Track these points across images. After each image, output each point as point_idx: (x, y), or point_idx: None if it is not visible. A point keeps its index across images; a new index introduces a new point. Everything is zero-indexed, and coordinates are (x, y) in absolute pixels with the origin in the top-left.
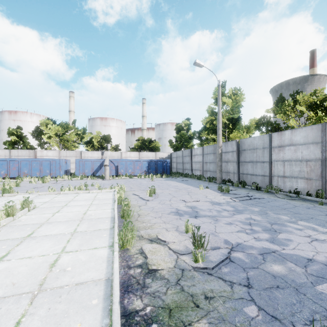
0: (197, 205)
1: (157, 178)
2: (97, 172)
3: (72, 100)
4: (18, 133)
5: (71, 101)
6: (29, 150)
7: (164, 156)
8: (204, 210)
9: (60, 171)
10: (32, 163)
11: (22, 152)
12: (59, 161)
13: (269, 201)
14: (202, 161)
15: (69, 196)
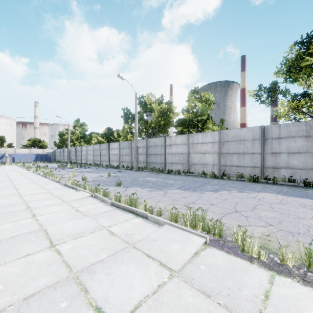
0: None
1: (41, 163)
2: None
3: None
4: None
5: None
6: None
7: (50, 151)
8: None
9: None
10: None
11: None
12: None
13: None
14: (67, 155)
15: None
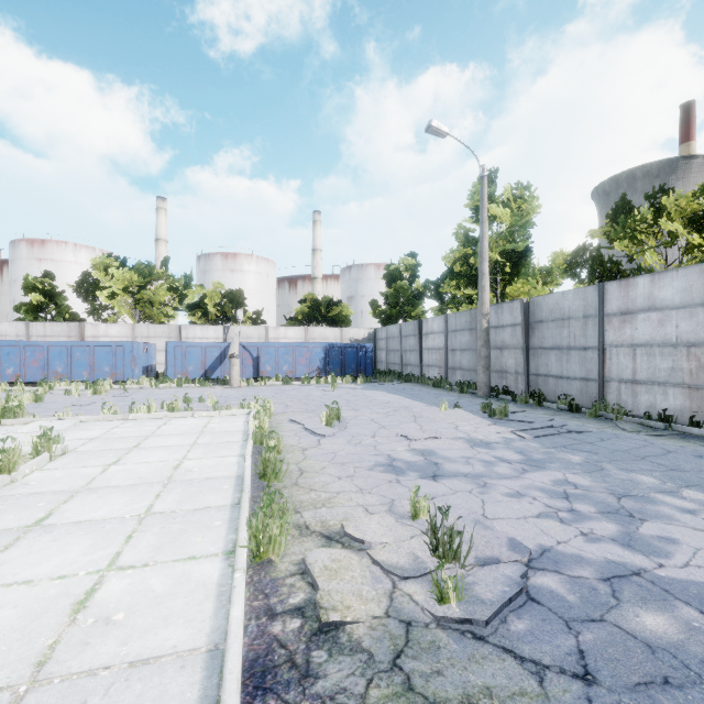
0: (436, 447)
1: (345, 384)
2: (215, 372)
3: (163, 217)
4: (46, 286)
5: (161, 218)
6: (68, 324)
7: (361, 335)
8: (454, 461)
9: (134, 368)
10: (73, 352)
11: (54, 328)
12: (131, 347)
13: (603, 439)
14: (444, 346)
15: (147, 425)
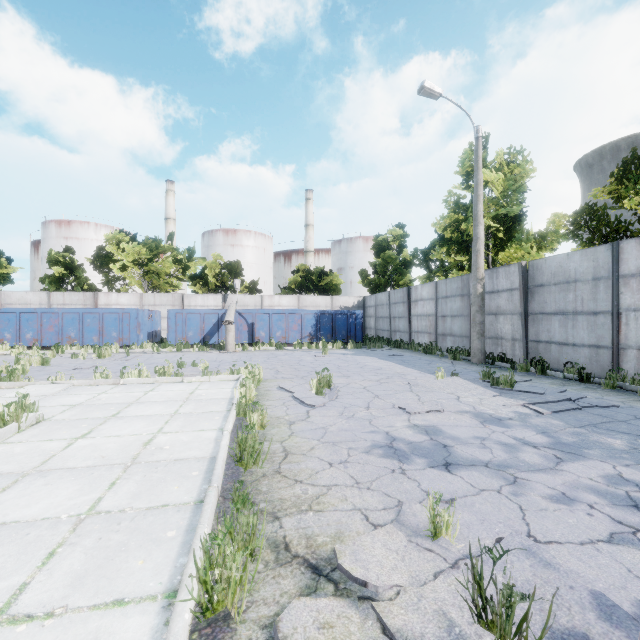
0: (441, 423)
1: (336, 350)
2: (212, 337)
3: (172, 198)
4: (67, 260)
5: (170, 199)
6: (84, 294)
7: (350, 303)
8: (466, 442)
9: (139, 334)
10: (84, 318)
11: (72, 297)
12: (136, 314)
13: (637, 416)
14: (434, 313)
15: (135, 390)
